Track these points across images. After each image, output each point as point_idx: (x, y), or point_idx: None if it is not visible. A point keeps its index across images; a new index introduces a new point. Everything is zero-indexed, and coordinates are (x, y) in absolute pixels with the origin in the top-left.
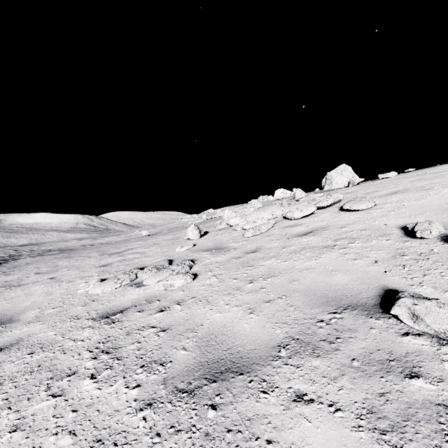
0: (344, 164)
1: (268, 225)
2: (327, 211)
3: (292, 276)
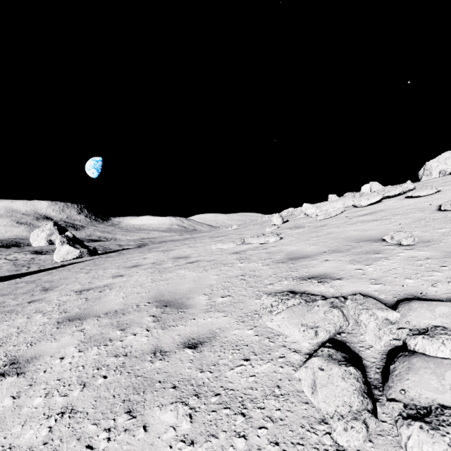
0: (450, 151)
1: (337, 211)
2: (394, 199)
3: (341, 233)
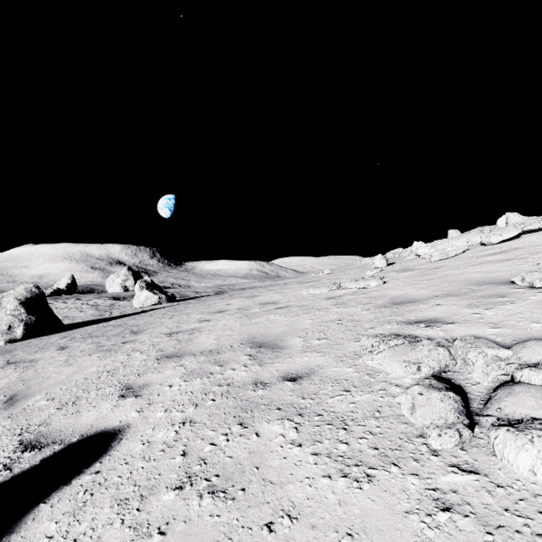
0: None
1: (457, 250)
2: (538, 233)
3: (460, 276)
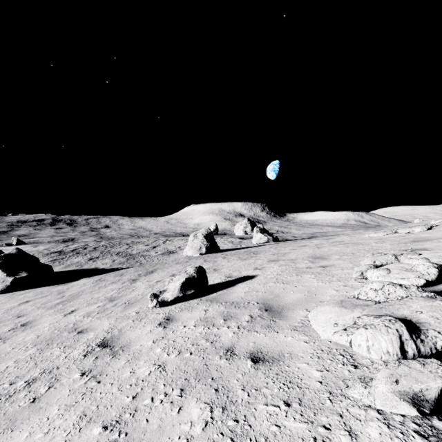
0: None
1: None
2: None
3: None
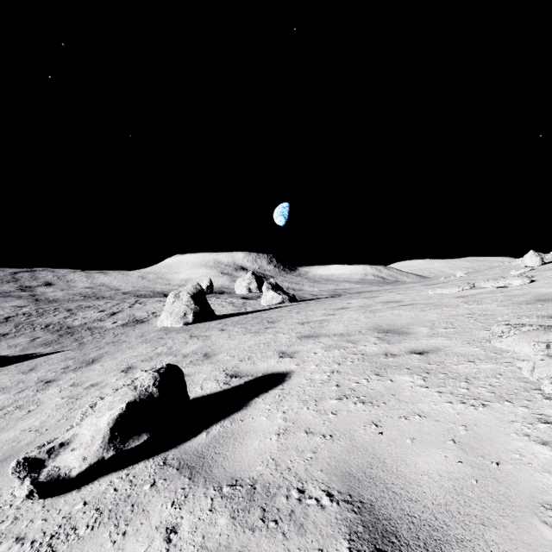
0: None
1: None
2: None
3: None
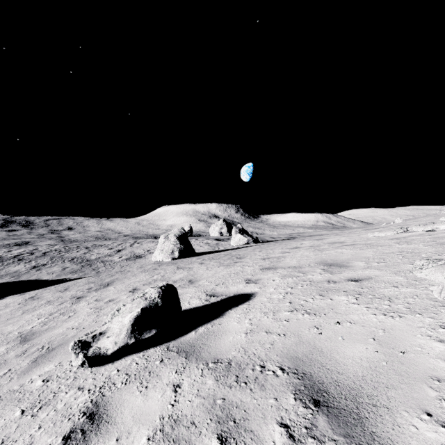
0: None
1: None
2: None
3: None
